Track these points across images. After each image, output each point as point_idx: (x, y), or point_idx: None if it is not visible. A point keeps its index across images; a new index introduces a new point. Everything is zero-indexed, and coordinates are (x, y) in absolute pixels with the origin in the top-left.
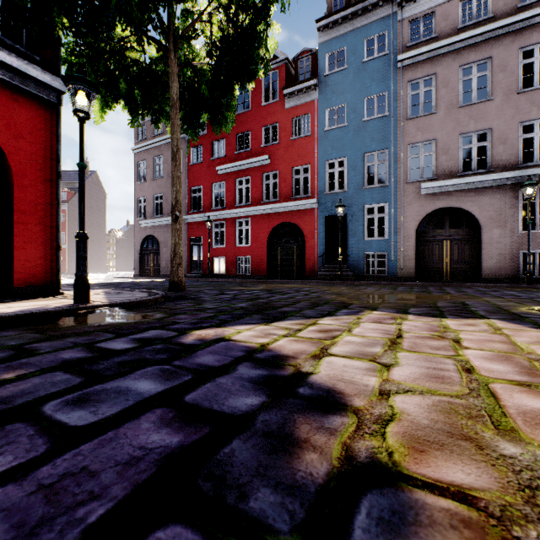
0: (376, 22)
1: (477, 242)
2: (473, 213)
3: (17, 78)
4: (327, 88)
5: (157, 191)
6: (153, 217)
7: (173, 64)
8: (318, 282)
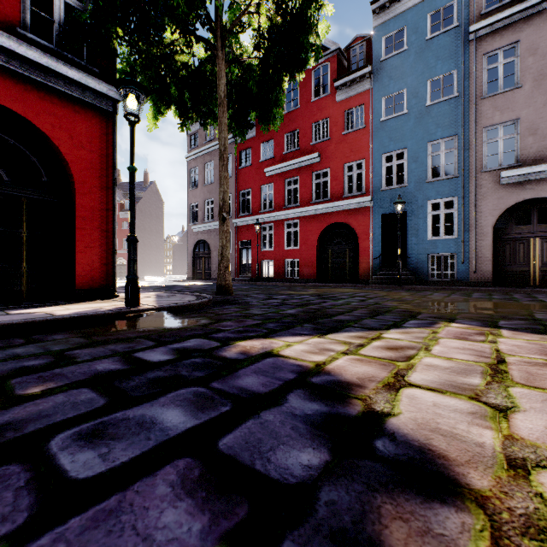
0: None
1: None
2: None
3: (78, 91)
4: (384, 74)
5: (208, 197)
6: (204, 222)
7: (220, 61)
8: (374, 286)
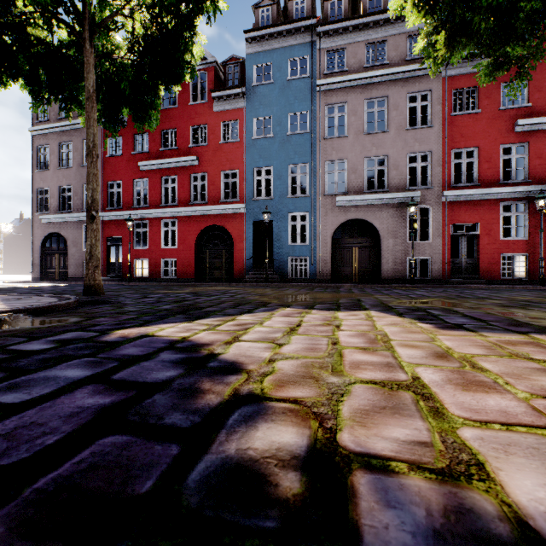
0: (299, 46)
1: (378, 249)
2: (375, 225)
3: None
4: (255, 98)
5: (64, 183)
6: (58, 211)
7: (89, 54)
8: (246, 284)
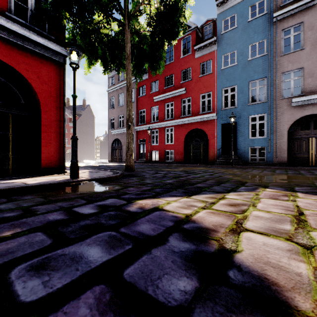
0: None
1: None
2: None
3: (42, 50)
4: (223, 41)
5: (120, 114)
6: (118, 128)
7: (127, 32)
8: (217, 166)
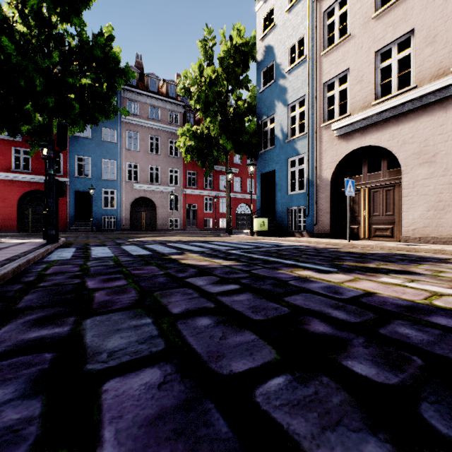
0: None
1: (155, 214)
2: (154, 201)
3: None
4: None
5: None
6: None
7: (52, 123)
8: (78, 233)
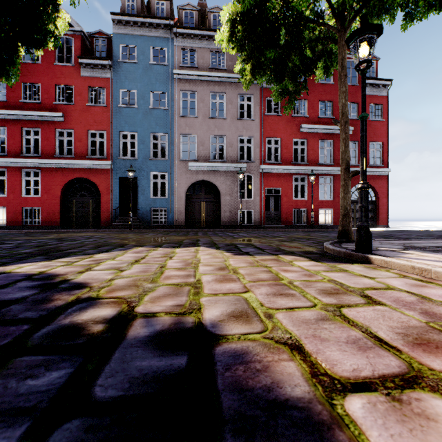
0: (160, 38)
1: (219, 204)
2: (217, 186)
3: None
4: (121, 72)
5: None
6: None
7: None
8: (112, 230)
